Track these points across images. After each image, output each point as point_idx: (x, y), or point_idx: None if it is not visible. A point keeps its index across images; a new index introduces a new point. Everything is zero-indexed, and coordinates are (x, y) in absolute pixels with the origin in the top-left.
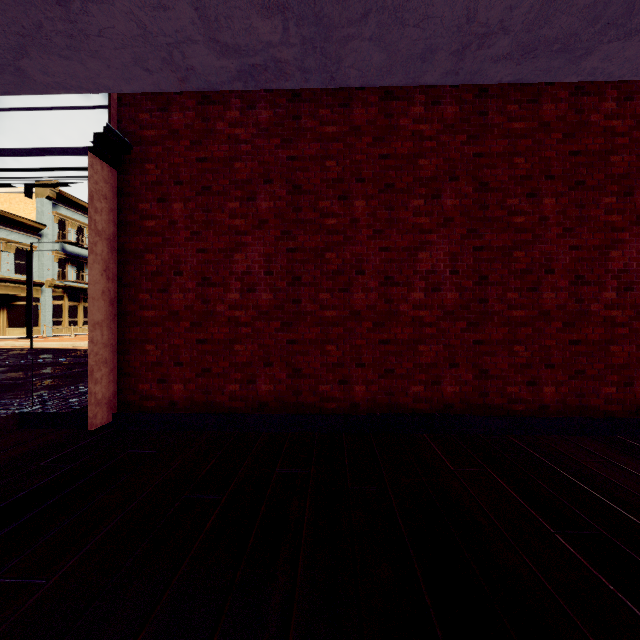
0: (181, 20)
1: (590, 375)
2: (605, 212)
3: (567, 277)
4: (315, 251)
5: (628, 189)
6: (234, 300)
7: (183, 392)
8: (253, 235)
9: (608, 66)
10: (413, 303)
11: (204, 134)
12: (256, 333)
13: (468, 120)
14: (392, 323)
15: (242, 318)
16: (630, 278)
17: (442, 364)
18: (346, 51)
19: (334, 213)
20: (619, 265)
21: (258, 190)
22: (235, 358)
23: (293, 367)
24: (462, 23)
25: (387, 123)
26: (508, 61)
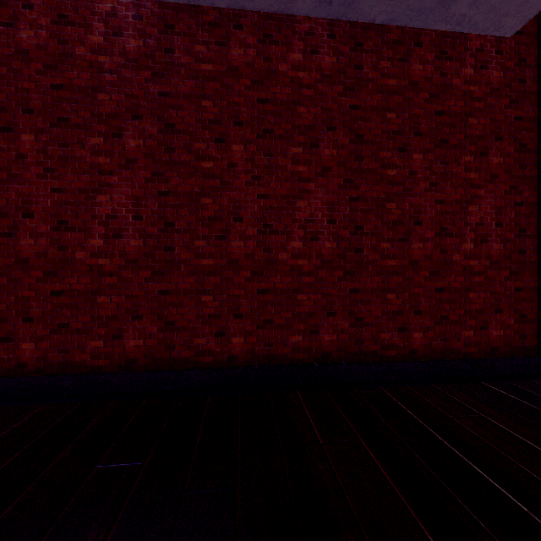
0: None
1: (452, 320)
2: (465, 169)
3: (433, 229)
4: (190, 195)
5: (483, 149)
6: (97, 247)
7: (34, 351)
8: (119, 175)
9: (475, 14)
10: (292, 252)
11: (60, 58)
12: (123, 283)
13: (345, 72)
14: (271, 272)
15: (106, 267)
16: (485, 231)
17: (320, 313)
18: None
19: (210, 156)
20: (476, 219)
21: (125, 126)
22: (98, 311)
23: (165, 320)
24: None
25: (266, 67)
26: None
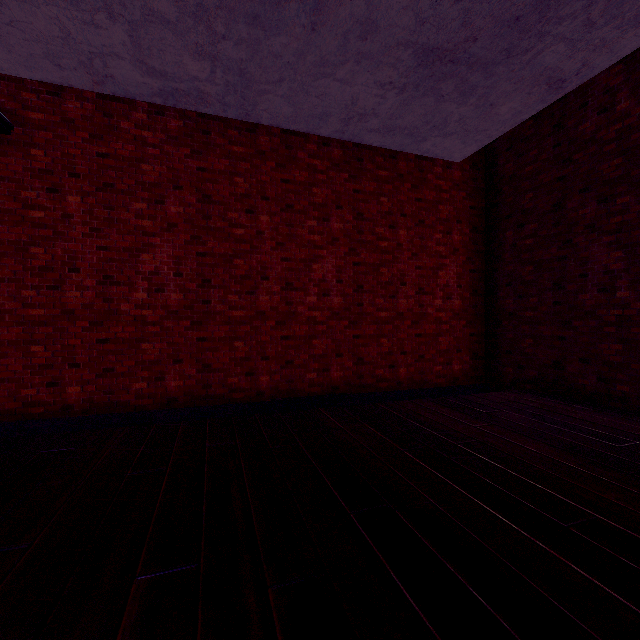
0: (112, 39)
1: (427, 358)
2: (436, 244)
3: (414, 288)
4: (224, 257)
5: (449, 229)
6: (141, 299)
7: (80, 394)
8: (162, 237)
9: (435, 150)
10: (308, 305)
11: (106, 129)
12: (165, 332)
13: (349, 163)
14: (292, 322)
15: (150, 317)
16: (450, 291)
17: (331, 355)
18: (262, 99)
19: (242, 224)
20: (444, 281)
21: (167, 194)
22: (142, 357)
23: (203, 363)
24: (348, 104)
25: (288, 153)
26: (377, 133)
